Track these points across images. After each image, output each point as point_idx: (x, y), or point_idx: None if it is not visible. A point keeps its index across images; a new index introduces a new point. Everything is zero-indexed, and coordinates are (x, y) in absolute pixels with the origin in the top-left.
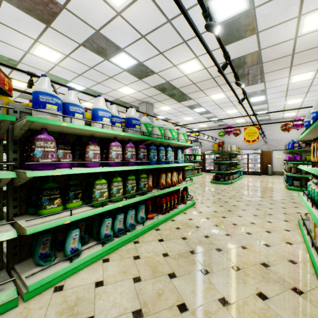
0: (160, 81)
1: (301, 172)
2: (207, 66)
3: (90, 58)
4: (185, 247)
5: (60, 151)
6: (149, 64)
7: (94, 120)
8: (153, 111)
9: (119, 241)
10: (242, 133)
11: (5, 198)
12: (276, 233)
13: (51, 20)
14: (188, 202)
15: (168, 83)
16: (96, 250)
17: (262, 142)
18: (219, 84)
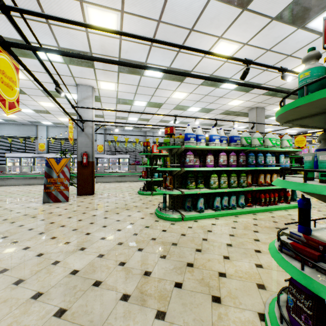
0: None
1: None
2: None
3: (205, 90)
4: (272, 225)
5: (194, 159)
6: (255, 80)
7: (210, 141)
8: (266, 113)
9: (225, 212)
10: None
11: (160, 185)
12: None
13: (184, 79)
14: (293, 203)
15: (278, 88)
16: (211, 212)
17: None
18: None
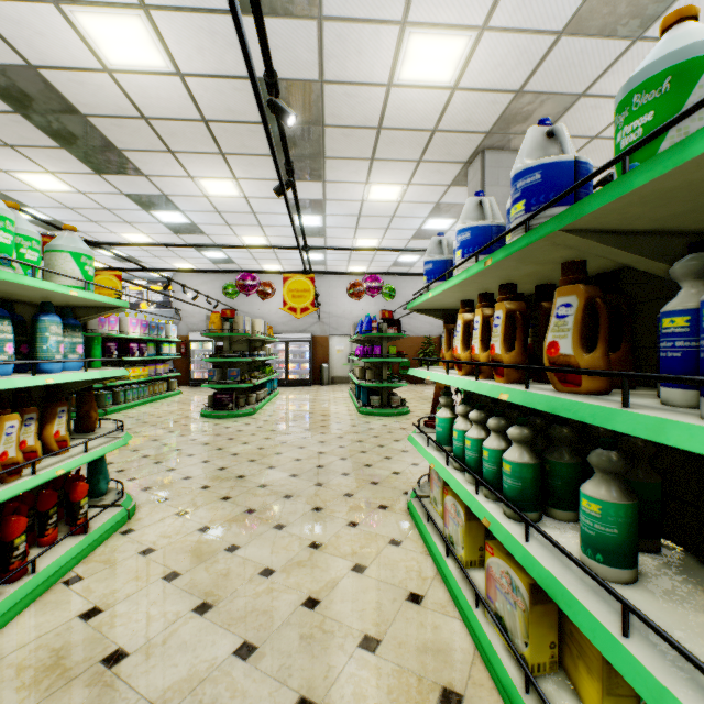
0: None
1: (383, 379)
2: (185, 68)
3: None
4: None
5: None
6: None
7: None
8: None
9: None
10: (276, 297)
11: None
12: (377, 568)
13: None
14: (100, 521)
15: (38, 77)
16: None
17: (313, 319)
18: (225, 151)
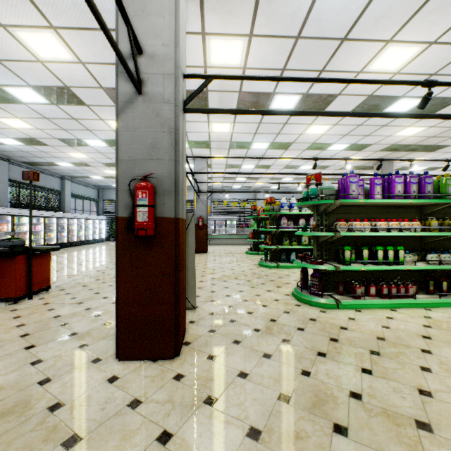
0: (383, 146)
1: None
2: (431, 125)
3: (312, 153)
4: None
5: (289, 222)
6: (362, 142)
7: (302, 208)
8: (400, 165)
9: None
10: None
11: None
12: None
13: (288, 148)
14: None
15: (395, 145)
16: None
17: None
18: None
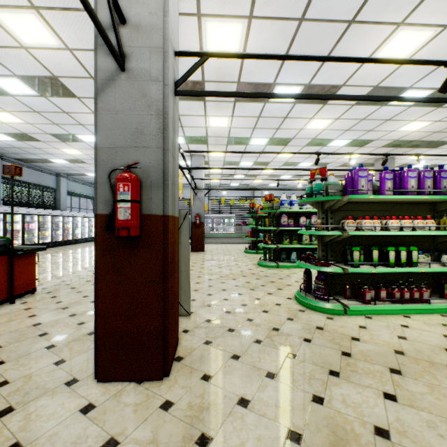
0: (385, 142)
1: None
2: (437, 120)
3: (312, 149)
4: None
5: (289, 220)
6: (364, 138)
7: (303, 206)
8: (401, 162)
9: None
10: None
11: None
12: None
13: (287, 144)
14: None
15: (398, 141)
16: None
17: None
18: None
